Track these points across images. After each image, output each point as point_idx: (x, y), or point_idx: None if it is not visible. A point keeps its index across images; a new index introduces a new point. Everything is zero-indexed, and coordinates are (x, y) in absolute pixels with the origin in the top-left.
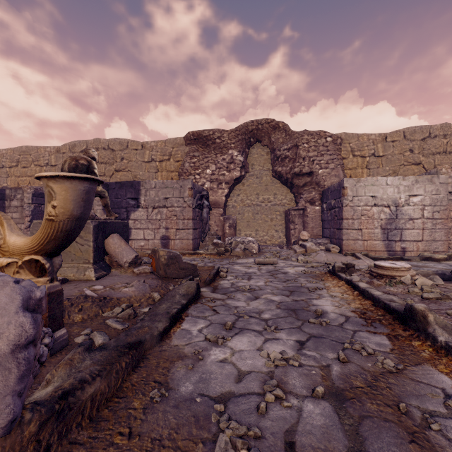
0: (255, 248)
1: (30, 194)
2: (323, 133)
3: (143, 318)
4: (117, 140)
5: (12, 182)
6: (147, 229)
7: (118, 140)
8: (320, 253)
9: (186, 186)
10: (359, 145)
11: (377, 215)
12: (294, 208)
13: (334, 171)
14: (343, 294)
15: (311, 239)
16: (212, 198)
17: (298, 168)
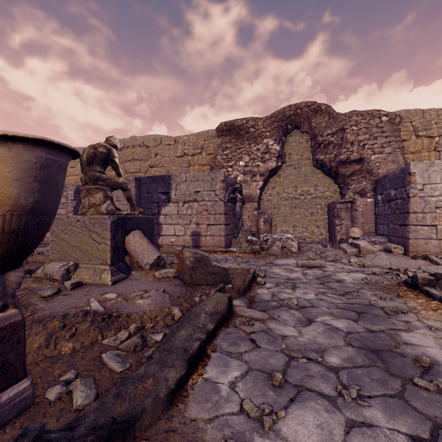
0: (294, 247)
1: (73, 191)
2: (377, 112)
3: (152, 354)
4: (151, 137)
5: None
6: (178, 224)
7: (152, 136)
8: (379, 254)
9: (217, 179)
10: (424, 123)
11: None
12: (340, 201)
13: (391, 157)
14: None
15: (363, 237)
16: (245, 192)
17: (345, 155)
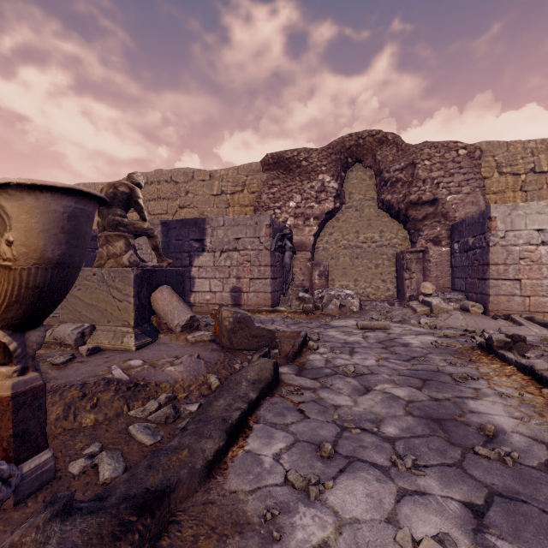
0: (355, 305)
1: None
2: (453, 143)
3: (186, 425)
4: (181, 171)
5: None
6: (214, 278)
7: (182, 170)
8: (454, 314)
9: (262, 223)
10: (509, 158)
11: (547, 258)
12: (409, 250)
13: (470, 197)
14: (522, 392)
15: (437, 293)
16: (296, 239)
17: (415, 194)
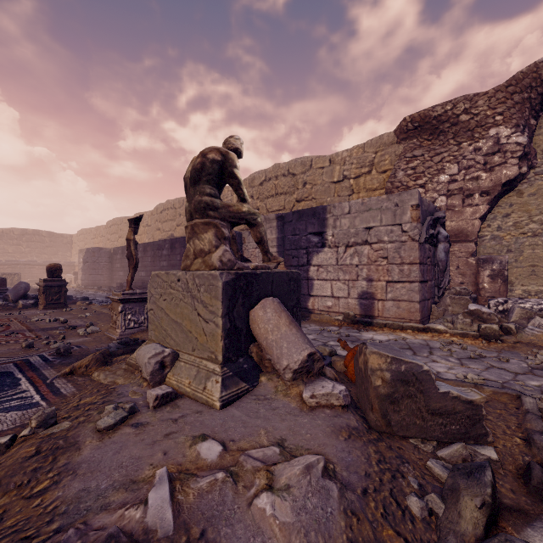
0: None
1: None
2: None
3: None
4: (298, 161)
5: None
6: (337, 280)
7: (299, 160)
8: None
9: (405, 203)
10: None
11: None
12: None
13: None
14: None
15: None
16: (450, 225)
17: None
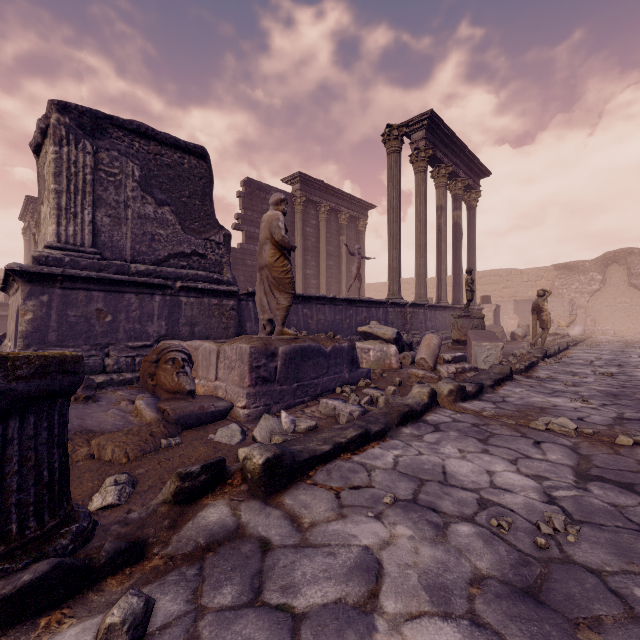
0: (611, 333)
1: None
2: None
3: None
4: (504, 270)
5: (434, 296)
6: None
7: (504, 270)
8: None
9: (565, 301)
10: None
11: None
12: None
13: None
14: None
15: None
16: (576, 303)
17: None
